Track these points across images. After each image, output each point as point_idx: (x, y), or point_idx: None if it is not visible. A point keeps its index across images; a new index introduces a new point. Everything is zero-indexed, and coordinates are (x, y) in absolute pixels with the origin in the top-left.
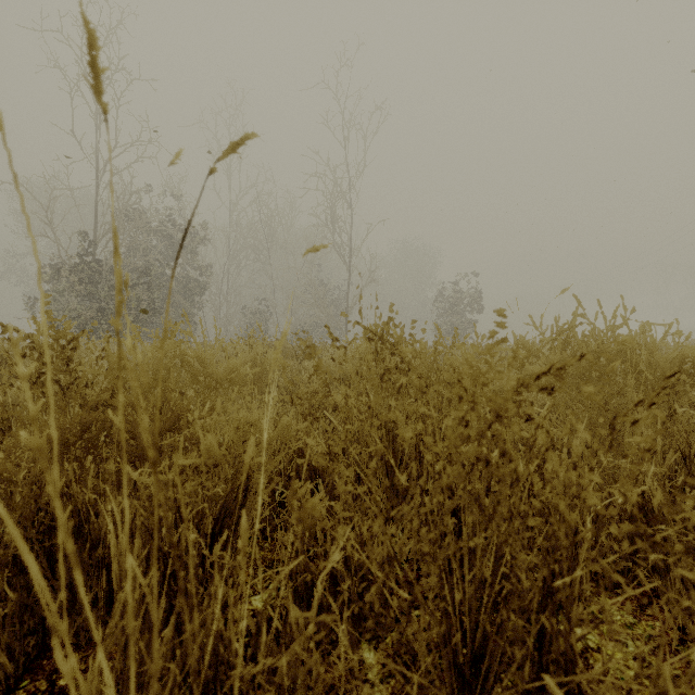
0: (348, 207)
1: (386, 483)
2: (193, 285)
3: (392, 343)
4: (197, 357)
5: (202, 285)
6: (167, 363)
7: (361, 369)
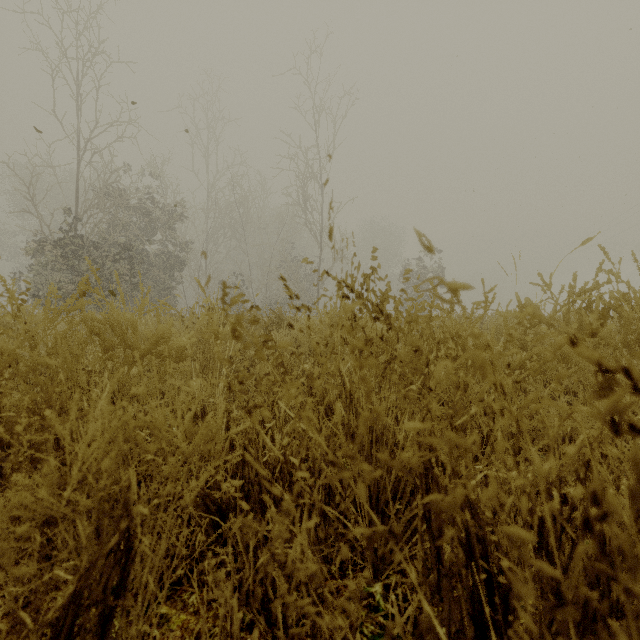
0: (319, 187)
1: (367, 503)
2: (173, 260)
3: (375, 304)
4: (110, 324)
5: (182, 260)
6: (61, 331)
7: (331, 340)
